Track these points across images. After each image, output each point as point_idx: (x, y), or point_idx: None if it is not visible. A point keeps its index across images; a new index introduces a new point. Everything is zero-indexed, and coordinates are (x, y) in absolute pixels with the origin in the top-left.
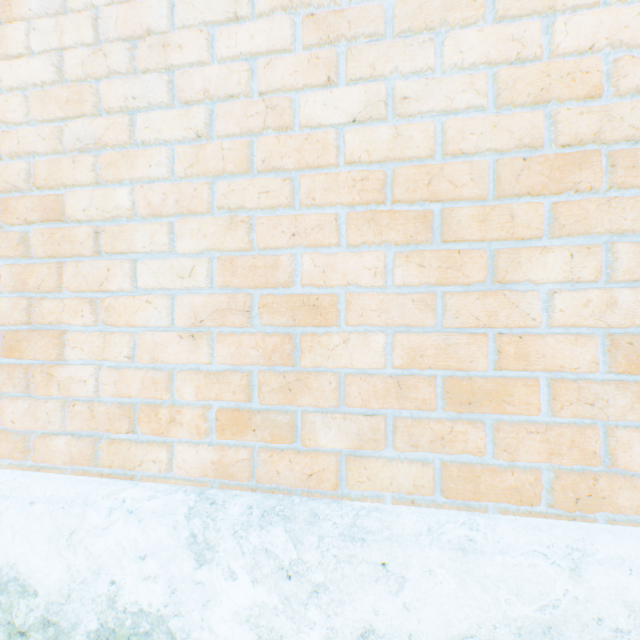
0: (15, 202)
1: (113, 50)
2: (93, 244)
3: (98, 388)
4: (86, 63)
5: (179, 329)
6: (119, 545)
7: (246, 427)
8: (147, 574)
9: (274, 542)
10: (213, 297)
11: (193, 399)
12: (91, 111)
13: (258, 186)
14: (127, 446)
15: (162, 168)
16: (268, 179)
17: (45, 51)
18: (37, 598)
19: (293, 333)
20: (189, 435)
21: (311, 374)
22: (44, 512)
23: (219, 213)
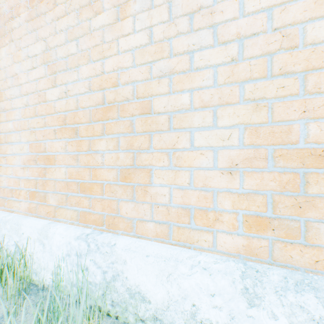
0: (127, 106)
1: (179, 22)
2: (168, 124)
3: (169, 199)
4: (165, 31)
5: (216, 169)
6: (197, 285)
7: (266, 227)
8: (214, 305)
9: (306, 302)
10: (243, 151)
11: (229, 208)
12: (167, 56)
13: (275, 84)
14: (188, 231)
15: (210, 80)
16: (282, 79)
17: (141, 30)
18: (150, 304)
19: (297, 172)
20: (227, 228)
21: (315, 198)
22: (153, 261)
23: (242, 103)
